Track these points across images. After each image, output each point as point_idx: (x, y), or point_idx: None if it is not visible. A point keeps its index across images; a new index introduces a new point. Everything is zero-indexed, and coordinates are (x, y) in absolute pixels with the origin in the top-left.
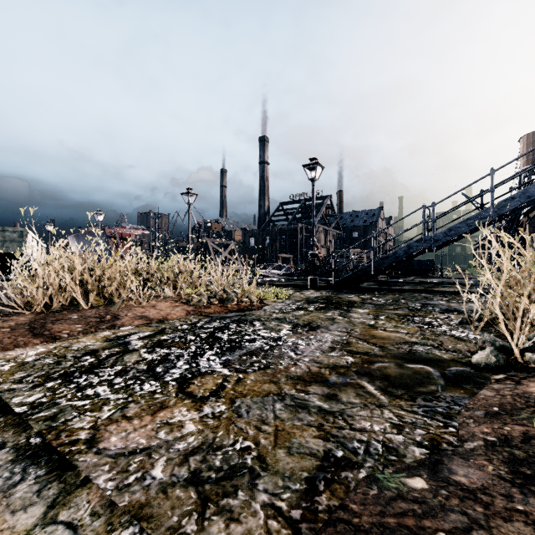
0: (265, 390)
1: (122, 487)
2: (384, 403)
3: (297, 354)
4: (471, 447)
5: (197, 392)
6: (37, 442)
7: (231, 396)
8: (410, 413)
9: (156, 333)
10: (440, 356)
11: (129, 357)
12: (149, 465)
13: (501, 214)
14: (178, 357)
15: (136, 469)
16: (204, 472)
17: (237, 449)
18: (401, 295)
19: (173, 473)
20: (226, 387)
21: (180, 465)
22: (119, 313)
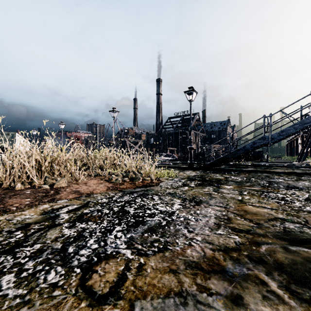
0: (165, 286)
1: None
2: None
3: (189, 232)
4: None
5: (97, 287)
6: None
7: (130, 296)
8: None
9: (82, 206)
10: None
11: (52, 232)
12: None
13: None
14: (91, 233)
15: None
16: None
17: None
18: (250, 174)
19: None
20: (126, 279)
21: None
22: (60, 189)
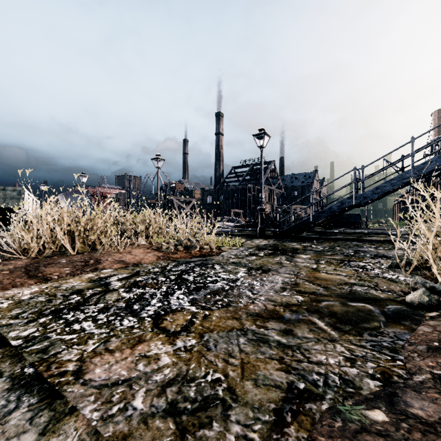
0: (229, 326)
1: (106, 418)
2: (335, 338)
3: (253, 294)
4: (420, 380)
5: (170, 327)
6: (30, 372)
7: (199, 331)
8: (360, 347)
9: (132, 275)
10: (377, 295)
11: (110, 296)
12: (130, 396)
13: (420, 175)
14: (152, 296)
15: (119, 400)
16: (180, 403)
17: (209, 381)
18: (336, 243)
19: (152, 404)
20: (194, 323)
21: (159, 396)
22: (100, 258)
